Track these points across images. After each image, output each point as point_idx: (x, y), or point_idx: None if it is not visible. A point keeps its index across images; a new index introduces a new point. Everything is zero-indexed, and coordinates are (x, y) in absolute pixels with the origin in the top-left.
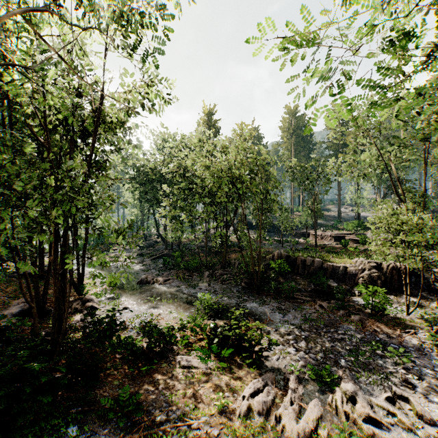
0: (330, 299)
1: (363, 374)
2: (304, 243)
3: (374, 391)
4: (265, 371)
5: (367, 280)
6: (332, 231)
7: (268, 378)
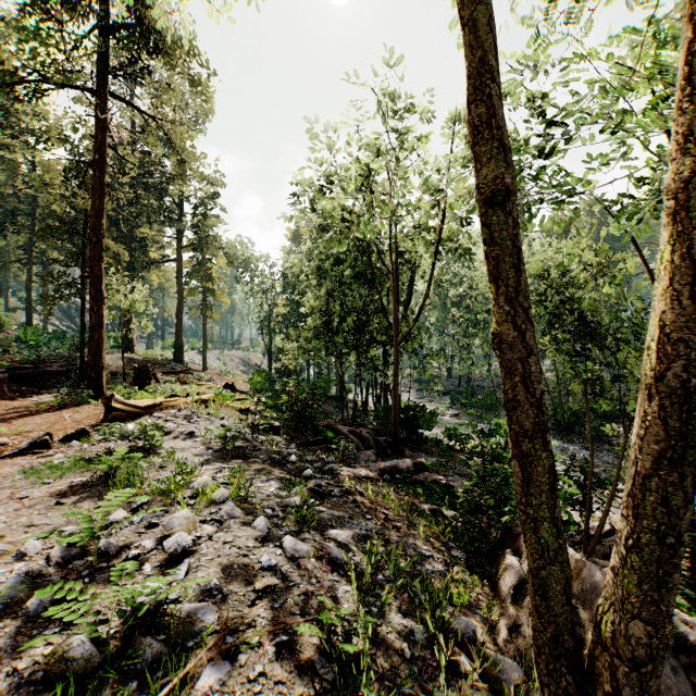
0: None
1: None
2: None
3: None
4: None
5: None
6: None
7: None
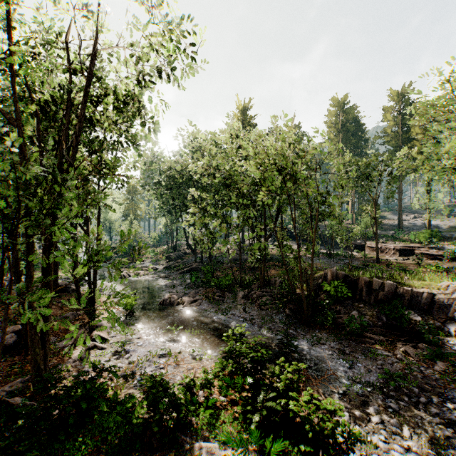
0: (413, 340)
1: None
2: (361, 258)
3: None
4: None
5: None
6: (394, 243)
7: None
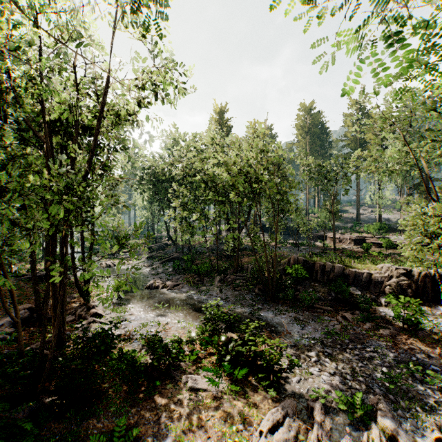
0: (353, 309)
1: (401, 403)
2: (322, 247)
3: (418, 428)
4: (285, 396)
5: (395, 289)
6: (351, 234)
7: (289, 405)
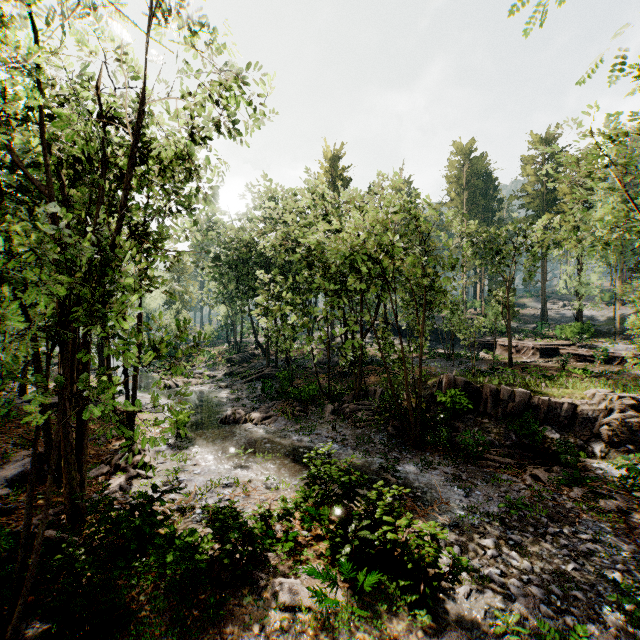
0: (548, 462)
1: None
2: (489, 360)
3: None
4: (446, 623)
5: (618, 431)
6: (535, 340)
7: None
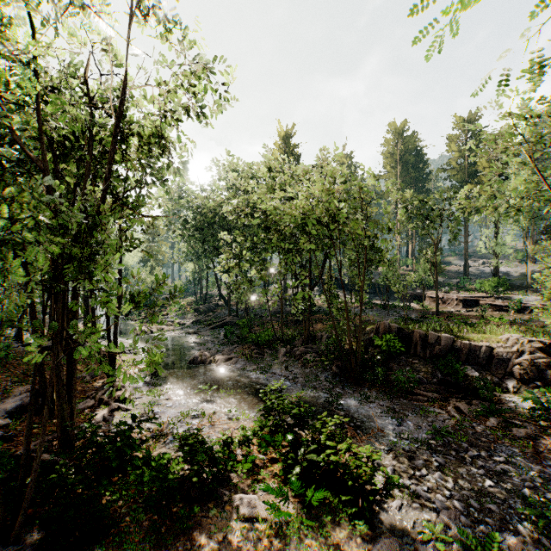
0: (469, 397)
1: None
2: (419, 310)
3: None
4: (381, 531)
5: (528, 370)
6: (458, 293)
7: (387, 548)
